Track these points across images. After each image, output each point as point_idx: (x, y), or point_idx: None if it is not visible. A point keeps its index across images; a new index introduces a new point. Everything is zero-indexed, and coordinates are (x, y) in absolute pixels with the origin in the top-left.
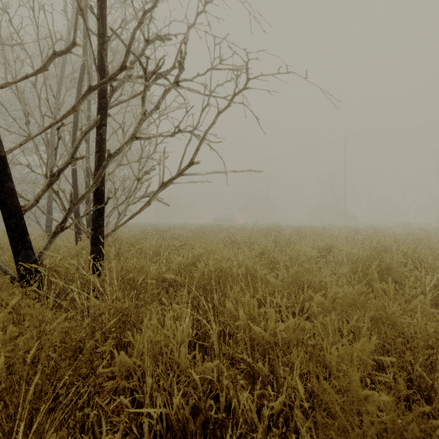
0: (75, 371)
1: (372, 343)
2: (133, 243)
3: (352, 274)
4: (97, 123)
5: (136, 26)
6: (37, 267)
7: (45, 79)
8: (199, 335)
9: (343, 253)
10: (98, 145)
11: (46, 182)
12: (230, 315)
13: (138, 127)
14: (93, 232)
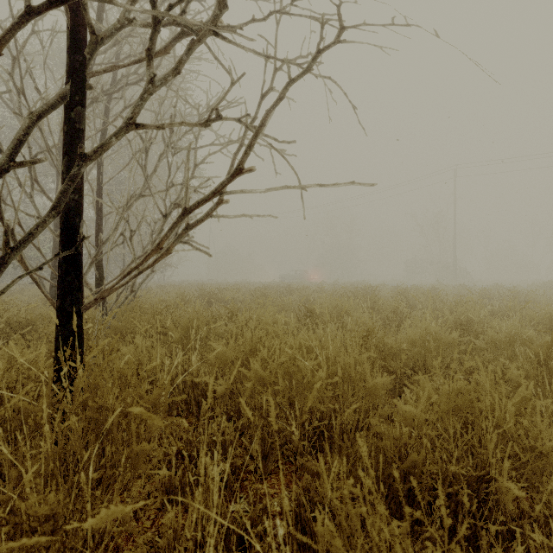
0: None
1: None
2: (156, 313)
3: (547, 383)
4: (63, 99)
5: None
6: None
7: (27, 65)
8: None
9: (503, 335)
10: (67, 139)
11: None
12: None
13: (139, 106)
14: (59, 302)
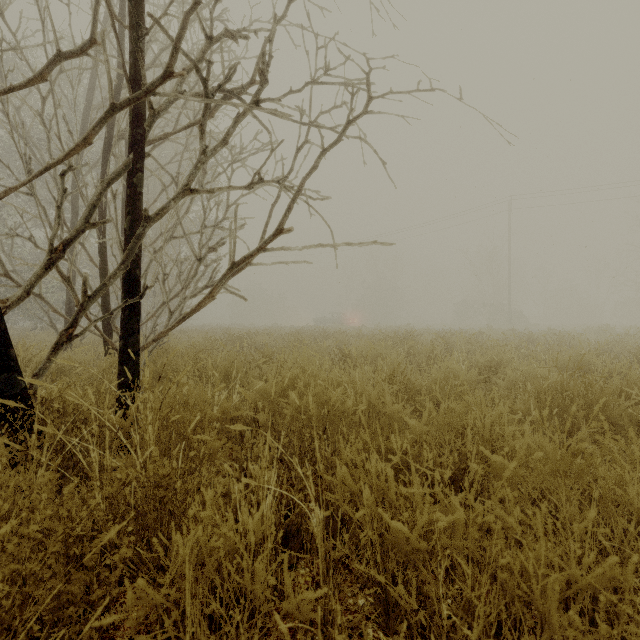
0: (54, 613)
1: (630, 571)
2: (191, 357)
3: (539, 409)
4: (127, 167)
5: (189, 8)
6: (13, 404)
7: (57, 106)
8: (292, 518)
9: (519, 374)
10: (130, 202)
11: (44, 262)
12: (345, 490)
13: (193, 174)
14: (122, 343)
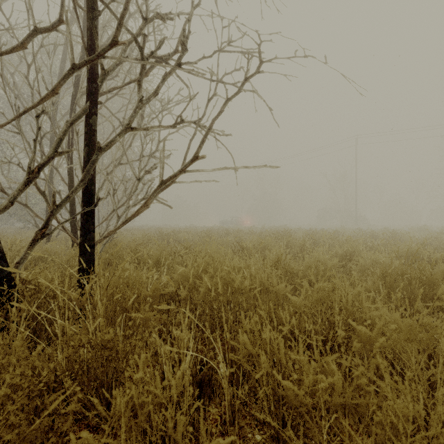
0: None
1: None
2: (133, 248)
3: (385, 288)
4: (85, 112)
5: None
6: None
7: (38, 70)
8: (205, 371)
9: (368, 261)
10: (87, 137)
11: (24, 180)
12: (246, 352)
13: (133, 116)
14: (82, 239)
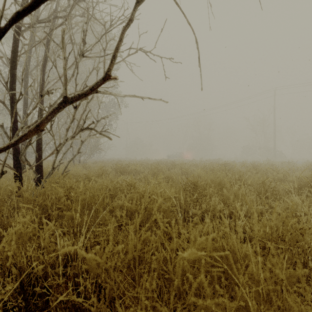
0: None
1: None
2: (67, 187)
3: None
4: None
5: None
6: None
7: None
8: None
9: None
10: None
11: None
12: None
13: None
14: None
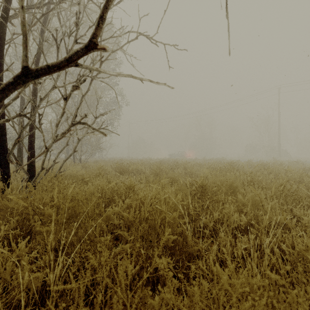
0: None
1: None
2: None
3: None
4: None
5: None
6: None
7: None
8: None
9: None
10: None
11: None
12: None
13: None
14: None
